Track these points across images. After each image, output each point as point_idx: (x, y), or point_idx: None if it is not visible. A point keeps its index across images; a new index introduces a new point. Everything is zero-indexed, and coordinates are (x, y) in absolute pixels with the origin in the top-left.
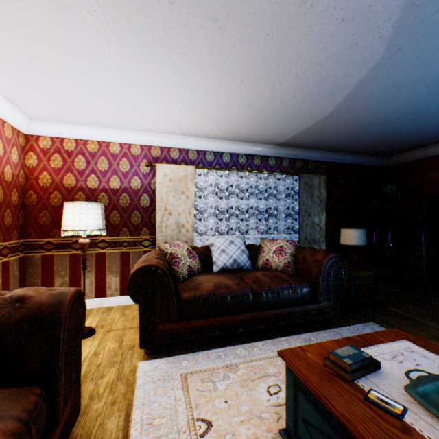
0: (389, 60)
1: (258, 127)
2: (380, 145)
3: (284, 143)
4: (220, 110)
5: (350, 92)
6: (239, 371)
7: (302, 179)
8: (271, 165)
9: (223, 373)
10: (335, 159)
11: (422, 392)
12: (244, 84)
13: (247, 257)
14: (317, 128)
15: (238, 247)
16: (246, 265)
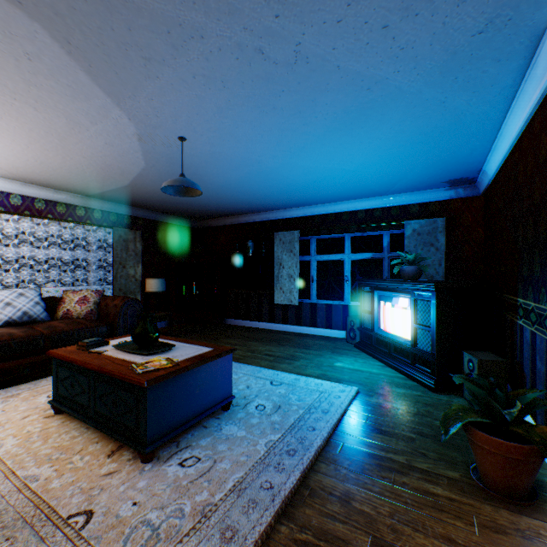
0: (153, 168)
1: (59, 178)
2: (186, 212)
3: (95, 196)
4: (4, 157)
5: (137, 176)
6: (23, 396)
7: (117, 232)
8: (81, 215)
9: (3, 401)
10: (152, 217)
11: (122, 345)
12: (32, 149)
13: (43, 309)
14: (123, 191)
15: (31, 299)
16: (42, 317)
